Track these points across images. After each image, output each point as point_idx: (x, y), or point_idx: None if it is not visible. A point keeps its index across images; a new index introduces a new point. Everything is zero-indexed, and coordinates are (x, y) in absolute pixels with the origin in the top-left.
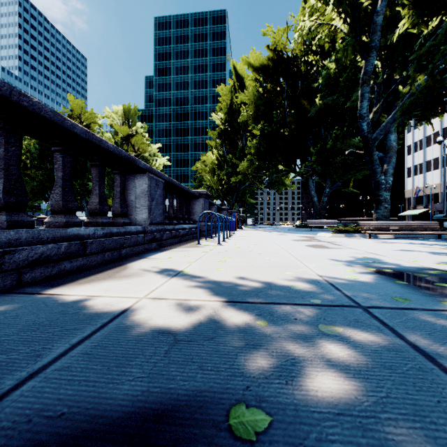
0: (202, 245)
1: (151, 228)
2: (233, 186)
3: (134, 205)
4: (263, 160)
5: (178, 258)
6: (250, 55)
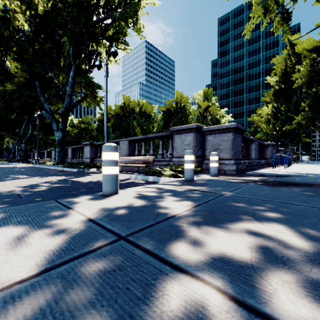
0: (276, 168)
1: (255, 161)
2: (287, 130)
3: (249, 153)
4: (317, 113)
5: (271, 170)
6: (304, 43)
